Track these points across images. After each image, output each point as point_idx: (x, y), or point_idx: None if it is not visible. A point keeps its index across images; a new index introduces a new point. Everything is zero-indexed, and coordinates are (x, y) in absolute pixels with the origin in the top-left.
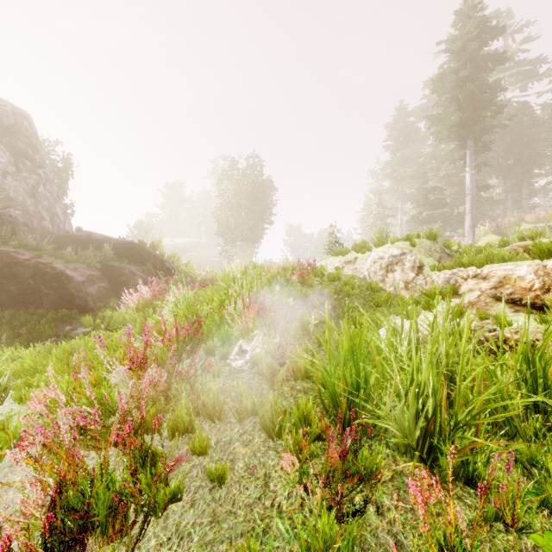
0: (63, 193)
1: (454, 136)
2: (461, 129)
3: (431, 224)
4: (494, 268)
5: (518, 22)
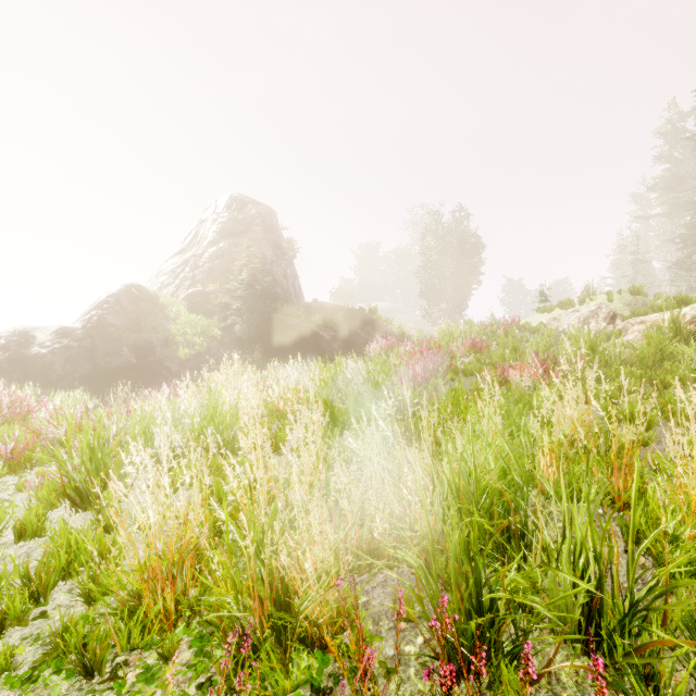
0: None
1: None
2: None
3: None
4: (651, 316)
5: None
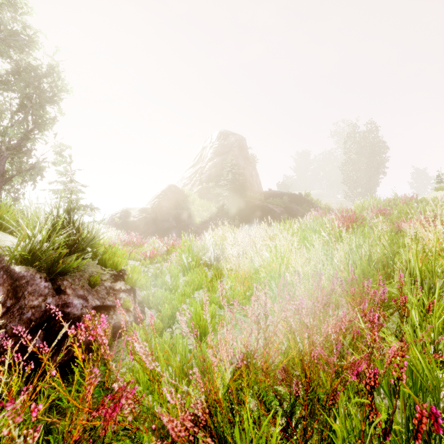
0: None
1: None
2: None
3: None
4: None
5: None
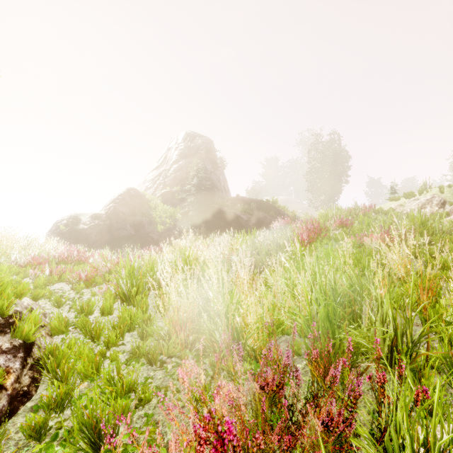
0: None
1: None
2: None
3: None
4: None
5: None
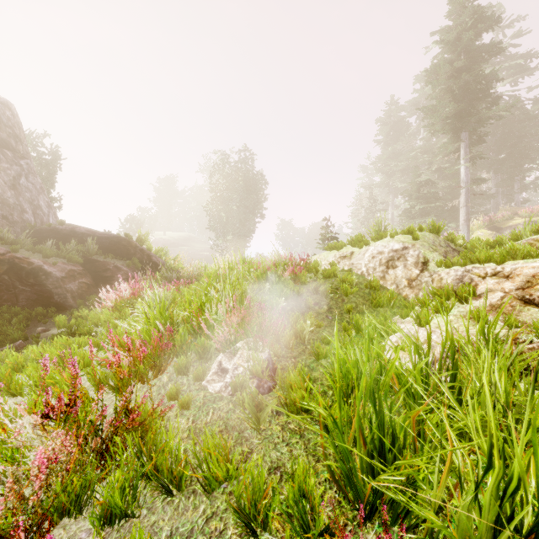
0: (50, 186)
1: (448, 128)
2: (455, 121)
3: (424, 218)
4: (519, 265)
5: (509, 17)
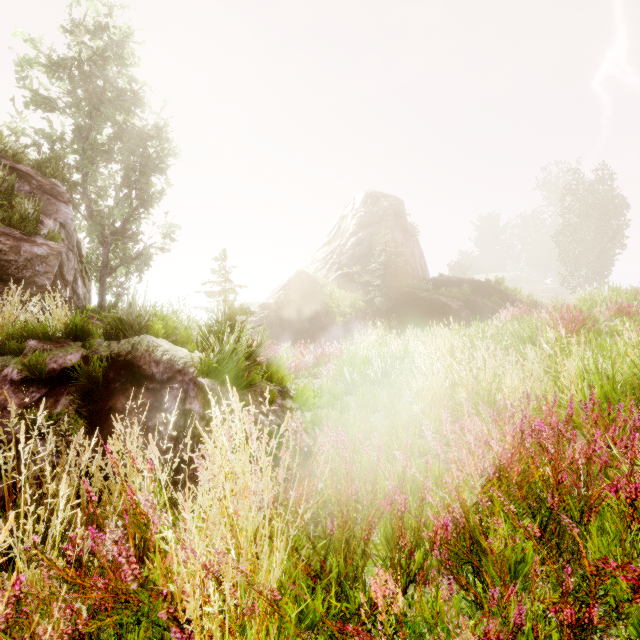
0: None
1: None
2: None
3: None
4: None
5: None
